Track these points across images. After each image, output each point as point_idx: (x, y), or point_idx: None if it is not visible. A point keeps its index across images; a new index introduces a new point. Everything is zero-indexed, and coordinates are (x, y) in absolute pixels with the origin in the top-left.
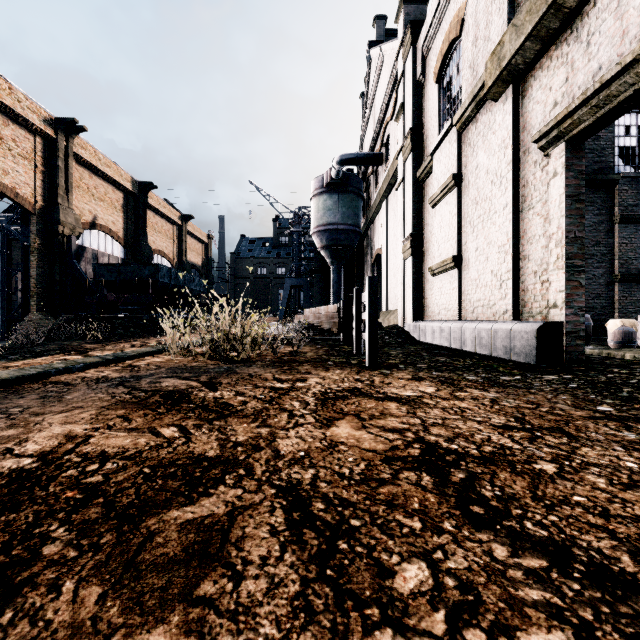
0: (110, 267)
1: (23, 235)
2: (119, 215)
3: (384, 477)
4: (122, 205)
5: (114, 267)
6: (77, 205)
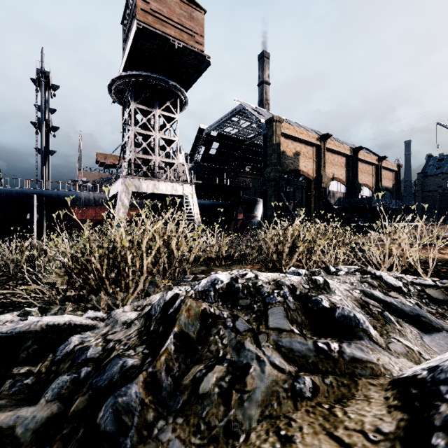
0: (346, 201)
1: (307, 190)
2: (343, 170)
3: None
4: (344, 164)
5: (348, 201)
6: (326, 171)
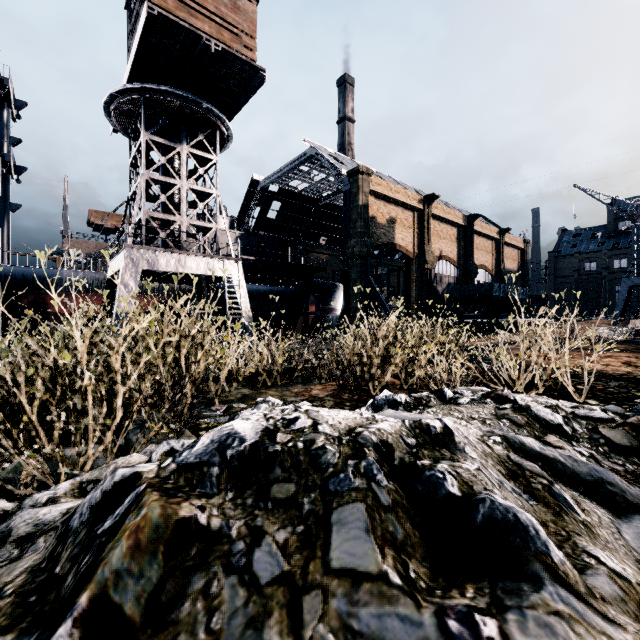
0: (458, 288)
1: (406, 272)
2: (454, 245)
3: (610, 361)
4: (456, 237)
5: (461, 288)
6: (432, 247)
